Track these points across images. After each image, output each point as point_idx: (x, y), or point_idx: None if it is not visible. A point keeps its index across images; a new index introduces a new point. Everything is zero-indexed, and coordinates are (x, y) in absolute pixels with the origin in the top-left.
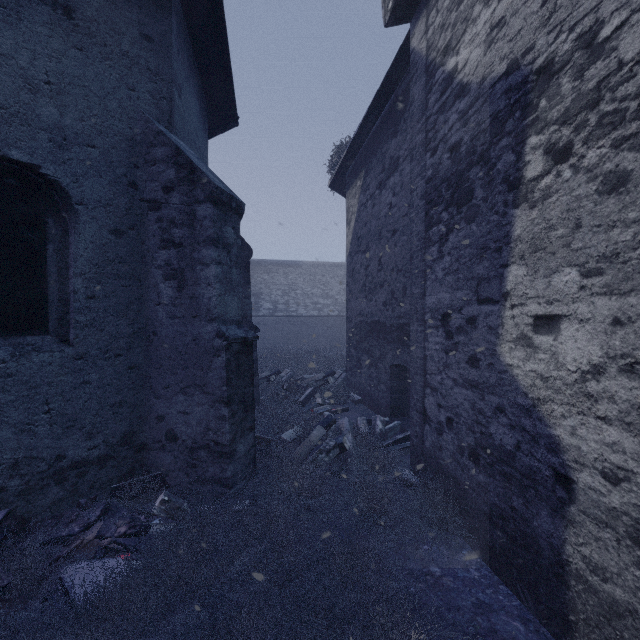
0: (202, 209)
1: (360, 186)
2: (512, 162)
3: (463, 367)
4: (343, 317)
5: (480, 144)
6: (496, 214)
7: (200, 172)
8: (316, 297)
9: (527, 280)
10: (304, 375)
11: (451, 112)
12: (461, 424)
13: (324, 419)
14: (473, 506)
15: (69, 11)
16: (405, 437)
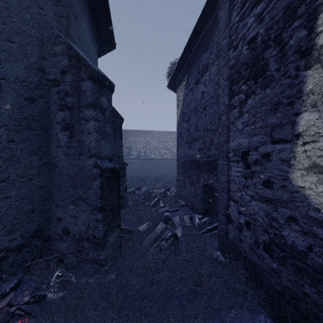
0: (85, 84)
1: (185, 84)
2: (304, 36)
3: (259, 187)
4: (174, 159)
5: (274, 31)
6: (288, 78)
7: (83, 60)
8: (160, 149)
9: (319, 122)
10: (153, 190)
11: (249, 17)
12: (257, 226)
13: (164, 217)
14: (267, 284)
15: None
16: (212, 228)
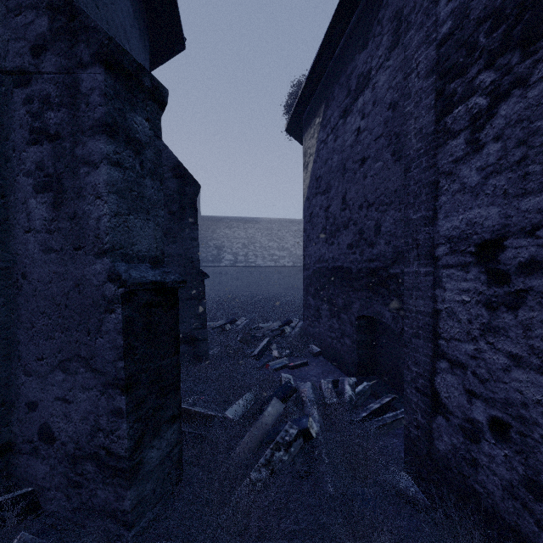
0: (88, 77)
1: (319, 123)
2: None
3: (542, 336)
4: (297, 267)
5: None
6: None
7: (84, 16)
8: (273, 249)
9: None
10: (260, 324)
11: None
12: (536, 440)
13: (281, 387)
14: None
15: None
16: (381, 407)
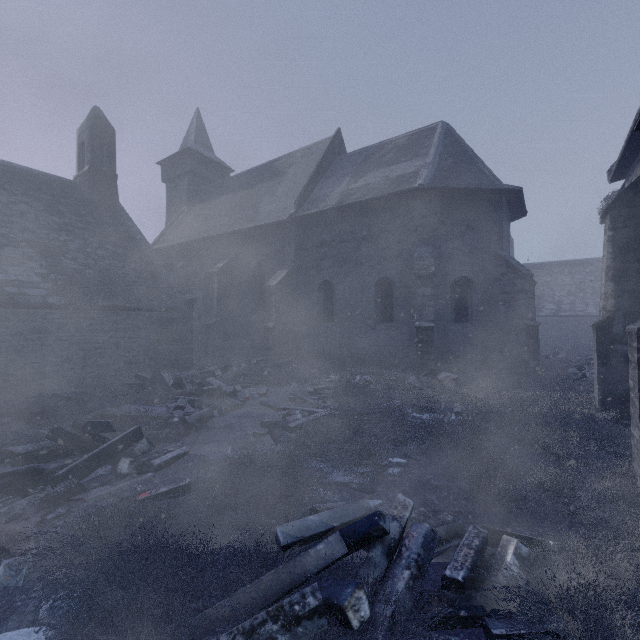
0: (517, 281)
1: None
2: None
3: None
4: None
5: None
6: None
7: (516, 268)
8: None
9: None
10: (577, 357)
11: None
12: None
13: (578, 367)
14: None
15: (474, 228)
16: None
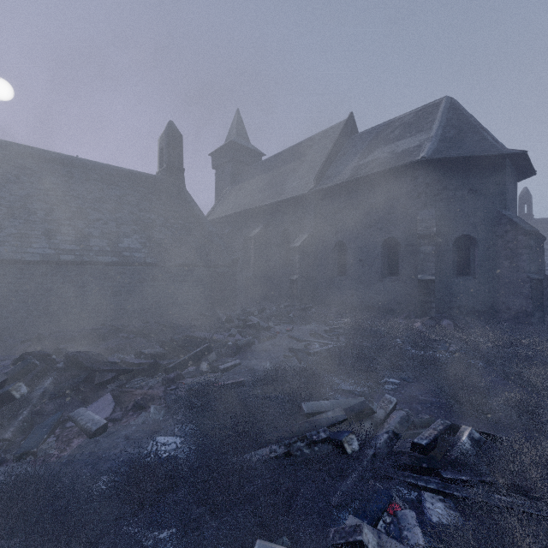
0: (520, 237)
1: None
2: None
3: None
4: None
5: None
6: None
7: (519, 226)
8: None
9: None
10: None
11: None
12: None
13: None
14: None
15: (476, 191)
16: None
